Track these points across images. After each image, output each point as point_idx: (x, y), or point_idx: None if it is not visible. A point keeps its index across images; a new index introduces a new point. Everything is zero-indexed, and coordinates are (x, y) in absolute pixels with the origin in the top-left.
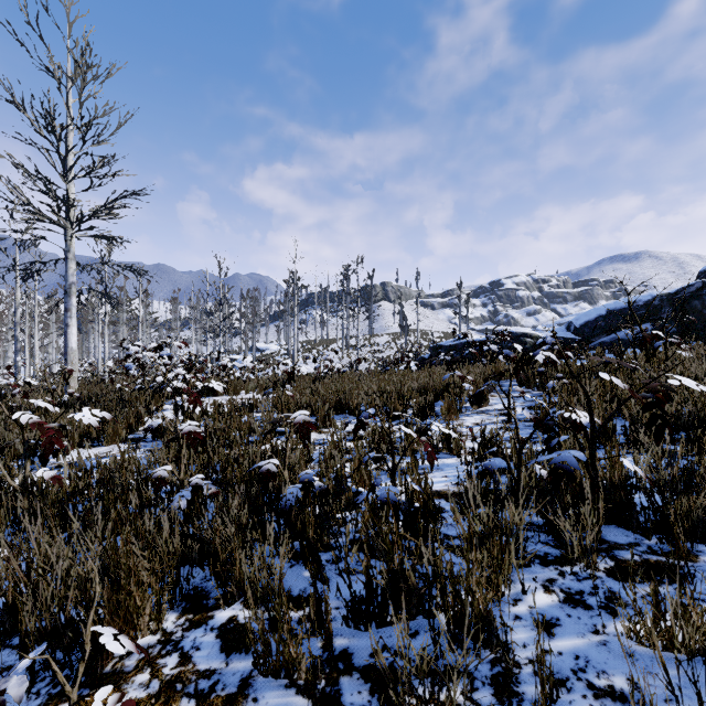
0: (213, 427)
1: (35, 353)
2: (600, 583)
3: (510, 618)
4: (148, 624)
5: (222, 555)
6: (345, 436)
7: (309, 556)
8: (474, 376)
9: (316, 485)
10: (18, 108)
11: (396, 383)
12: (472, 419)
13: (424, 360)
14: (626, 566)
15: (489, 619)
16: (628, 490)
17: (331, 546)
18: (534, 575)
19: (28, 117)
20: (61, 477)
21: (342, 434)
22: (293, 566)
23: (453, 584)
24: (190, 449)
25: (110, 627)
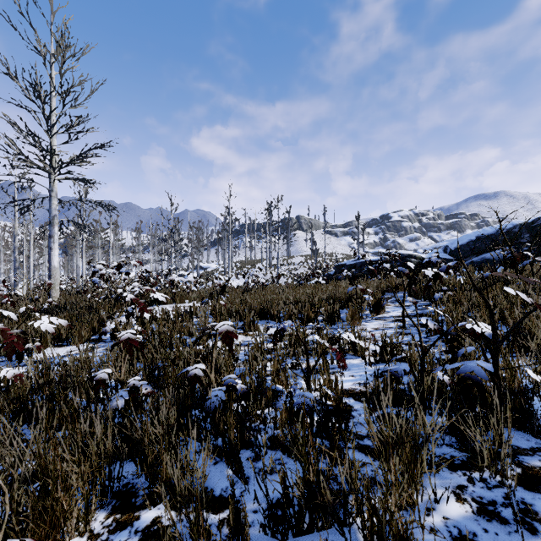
0: (158, 331)
1: (31, 270)
2: (511, 492)
3: (425, 530)
4: (75, 527)
5: (148, 458)
6: (266, 340)
7: (231, 456)
8: (373, 289)
9: (238, 388)
10: (12, 79)
11: (309, 294)
12: (372, 325)
13: (330, 275)
14: (533, 474)
15: (408, 540)
16: (529, 397)
17: (252, 443)
18: (443, 480)
19: (20, 86)
20: (20, 376)
21: (264, 336)
22: (217, 463)
23: (370, 499)
24: (138, 349)
25: (30, 539)
